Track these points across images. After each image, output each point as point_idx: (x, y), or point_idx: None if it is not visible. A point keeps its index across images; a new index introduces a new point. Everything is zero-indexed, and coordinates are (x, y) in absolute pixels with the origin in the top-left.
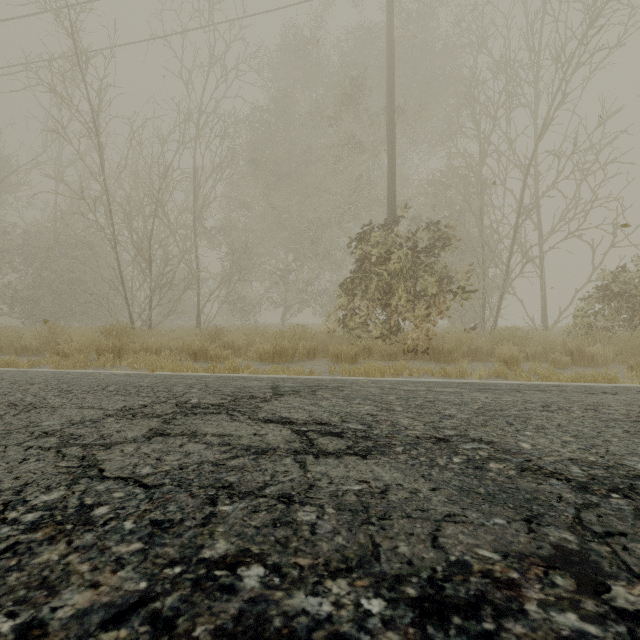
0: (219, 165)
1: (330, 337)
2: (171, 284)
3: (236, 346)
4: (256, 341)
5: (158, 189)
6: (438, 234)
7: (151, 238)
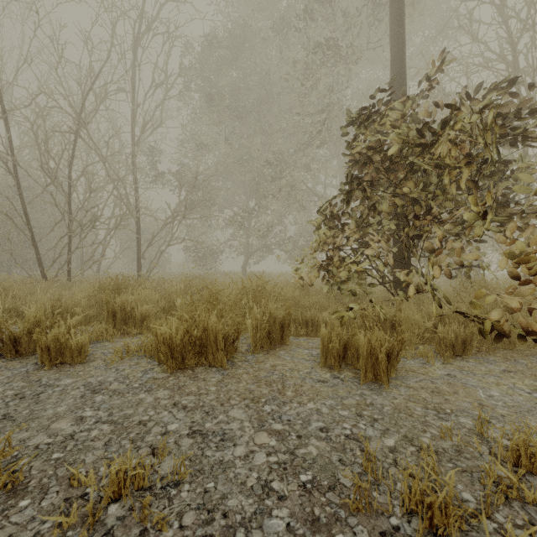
0: (163, 82)
1: (304, 294)
2: (95, 221)
3: (137, 314)
4: (176, 304)
5: (82, 103)
6: (508, 108)
7: (71, 163)
